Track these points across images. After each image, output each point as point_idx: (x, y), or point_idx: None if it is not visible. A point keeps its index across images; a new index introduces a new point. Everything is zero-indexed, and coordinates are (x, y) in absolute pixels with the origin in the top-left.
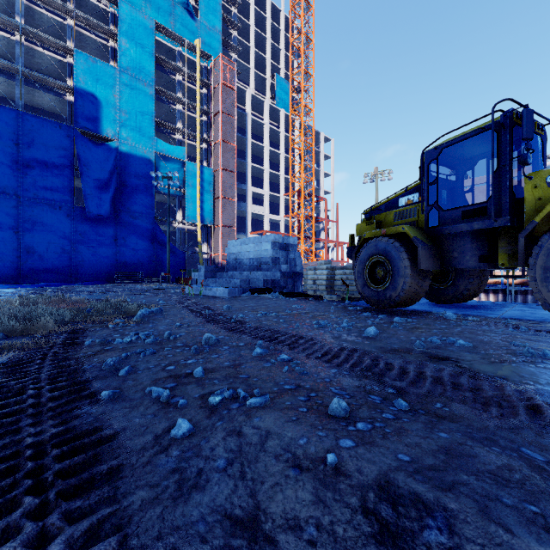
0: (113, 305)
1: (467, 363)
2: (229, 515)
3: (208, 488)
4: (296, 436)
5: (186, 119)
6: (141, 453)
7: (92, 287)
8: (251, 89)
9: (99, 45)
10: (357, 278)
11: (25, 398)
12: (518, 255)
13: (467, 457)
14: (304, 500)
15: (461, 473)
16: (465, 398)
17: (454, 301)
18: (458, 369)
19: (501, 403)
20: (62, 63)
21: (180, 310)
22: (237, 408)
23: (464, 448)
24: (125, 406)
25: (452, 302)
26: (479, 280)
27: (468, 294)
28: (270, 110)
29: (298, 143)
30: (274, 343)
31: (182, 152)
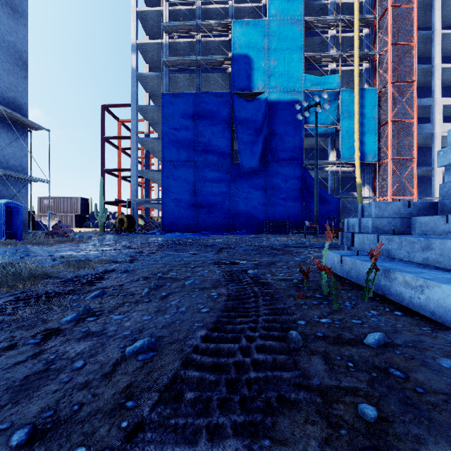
0: None
1: None
2: None
3: None
4: None
5: (339, 40)
6: None
7: (229, 238)
8: None
9: (253, 12)
10: None
11: None
12: None
13: None
14: None
15: None
16: None
17: None
18: None
19: None
20: (226, 43)
21: None
22: None
23: None
24: None
25: None
26: None
27: None
28: None
29: None
30: None
31: (335, 80)
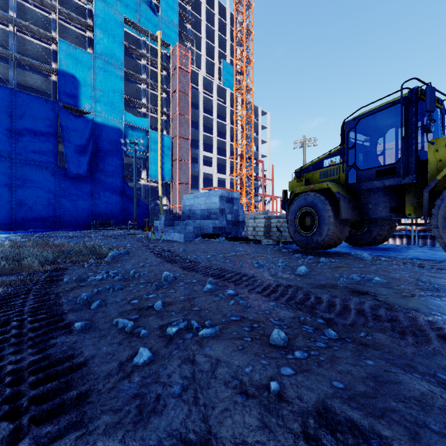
0: (88, 248)
1: (384, 297)
2: (183, 439)
3: (165, 413)
4: (243, 365)
5: (149, 96)
6: (107, 379)
7: (72, 233)
8: (202, 72)
9: (78, 36)
10: (290, 225)
11: (9, 329)
12: (423, 207)
13: (393, 384)
14: (251, 425)
15: (390, 400)
16: (384, 328)
17: (368, 244)
18: (376, 303)
19: (415, 332)
20: (48, 49)
21: (143, 252)
22: (191, 338)
23: (390, 375)
24: (94, 336)
25: (367, 245)
26: (389, 227)
27: (380, 238)
28: (218, 89)
29: (241, 116)
30: (222, 280)
31: (146, 123)
